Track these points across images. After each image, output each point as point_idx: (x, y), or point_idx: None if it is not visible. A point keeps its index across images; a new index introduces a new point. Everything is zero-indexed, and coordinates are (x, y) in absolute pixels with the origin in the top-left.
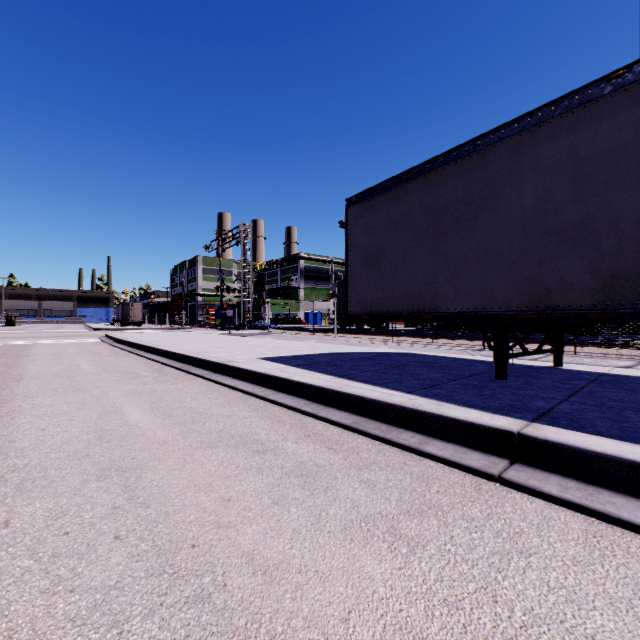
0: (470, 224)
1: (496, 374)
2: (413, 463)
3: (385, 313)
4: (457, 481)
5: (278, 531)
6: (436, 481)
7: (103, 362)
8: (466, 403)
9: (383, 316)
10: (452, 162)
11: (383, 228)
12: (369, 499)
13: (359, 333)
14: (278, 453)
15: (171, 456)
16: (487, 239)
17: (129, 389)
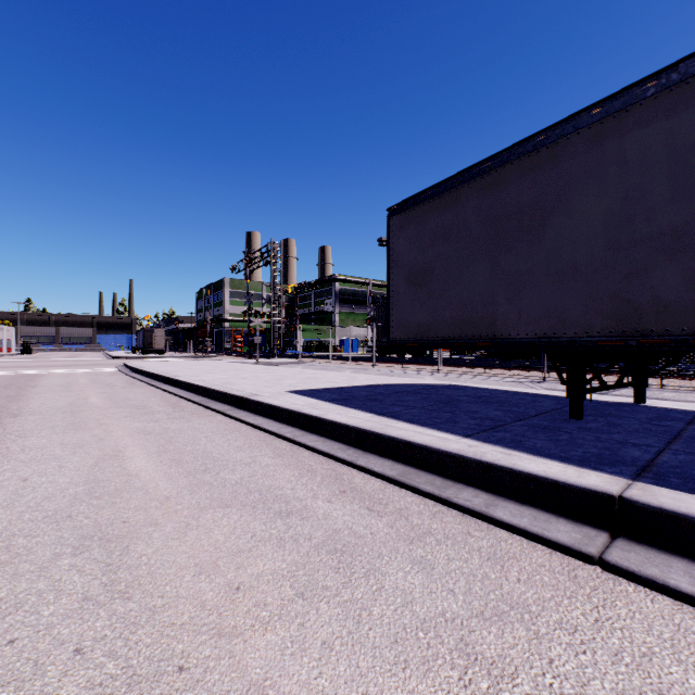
0: (537, 233)
1: (570, 413)
2: (480, 534)
3: (433, 340)
4: (542, 563)
5: (301, 644)
6: (514, 562)
7: (115, 395)
8: (541, 451)
9: (431, 343)
10: (515, 160)
11: (431, 241)
12: (426, 591)
13: (400, 362)
14: (306, 516)
15: (171, 519)
16: (559, 250)
17: (137, 427)
